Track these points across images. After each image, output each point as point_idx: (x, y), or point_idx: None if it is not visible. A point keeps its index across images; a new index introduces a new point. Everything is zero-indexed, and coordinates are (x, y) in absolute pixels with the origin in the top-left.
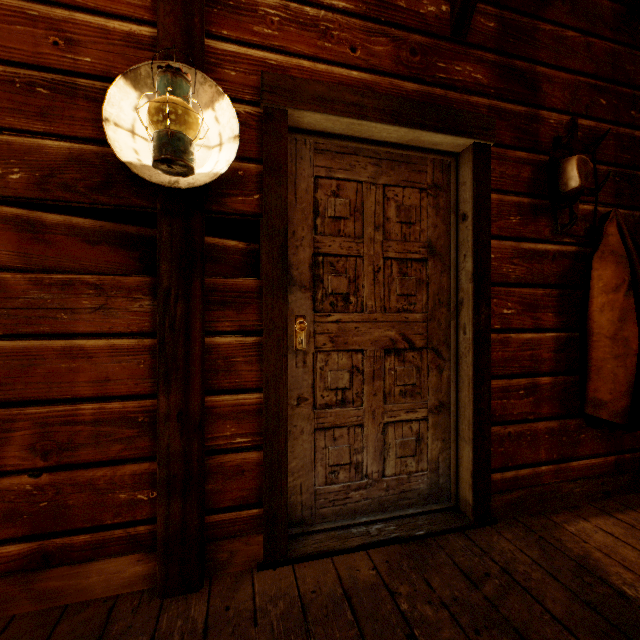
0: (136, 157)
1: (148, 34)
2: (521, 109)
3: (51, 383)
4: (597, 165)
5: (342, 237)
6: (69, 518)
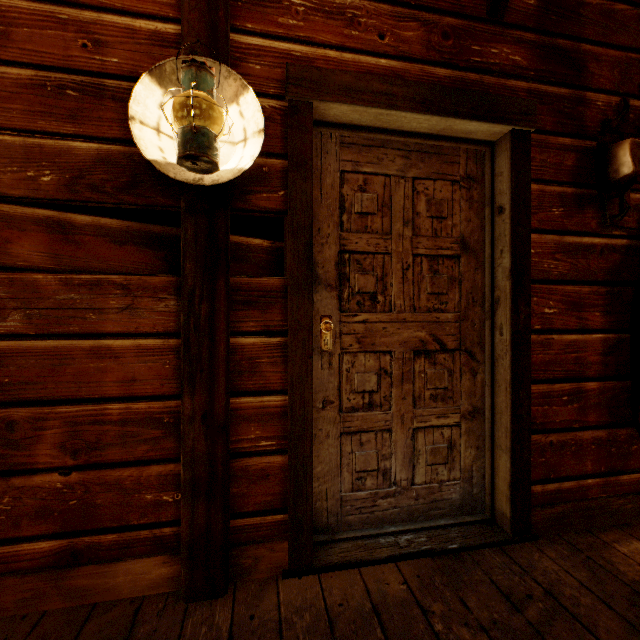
0: (161, 155)
1: (173, 31)
2: (564, 91)
3: (80, 382)
4: None
5: (369, 233)
6: (97, 517)
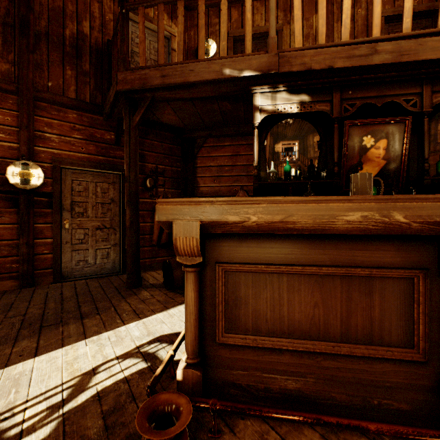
0: (14, 181)
1: (16, 146)
2: (139, 163)
3: None
4: (165, 178)
5: (81, 197)
6: None
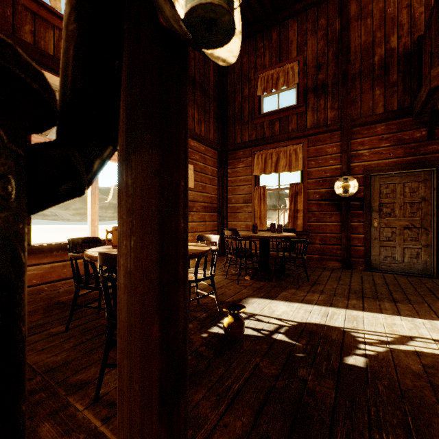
0: (338, 192)
1: (339, 167)
2: None
3: (322, 230)
4: None
5: (388, 198)
6: (325, 253)
